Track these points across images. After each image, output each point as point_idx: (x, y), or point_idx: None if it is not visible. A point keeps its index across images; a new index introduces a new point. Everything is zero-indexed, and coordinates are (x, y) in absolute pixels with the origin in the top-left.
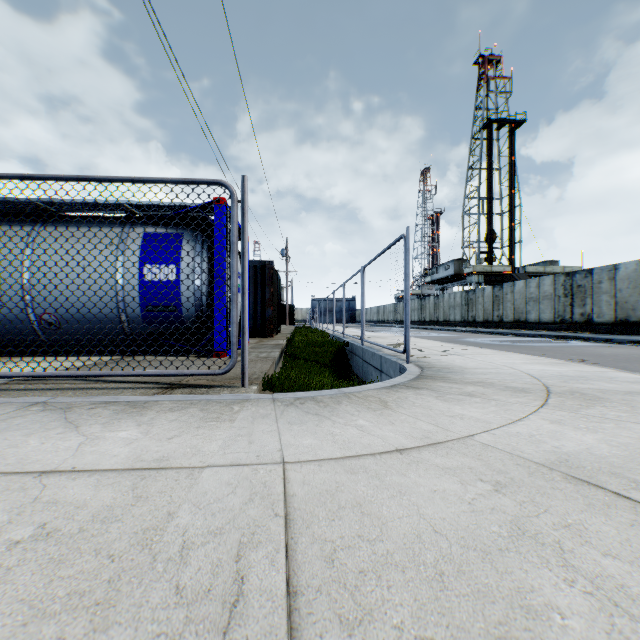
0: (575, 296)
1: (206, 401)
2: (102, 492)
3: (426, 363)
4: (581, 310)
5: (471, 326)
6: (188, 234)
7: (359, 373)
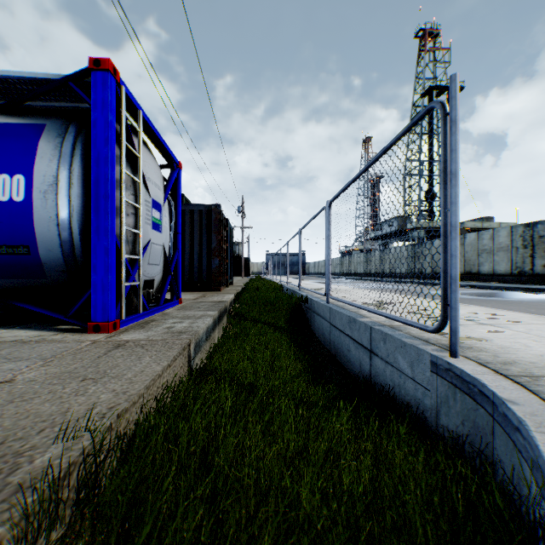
0: (536, 247)
1: None
2: None
3: (488, 355)
4: (544, 261)
5: (418, 278)
6: (53, 126)
7: (324, 340)
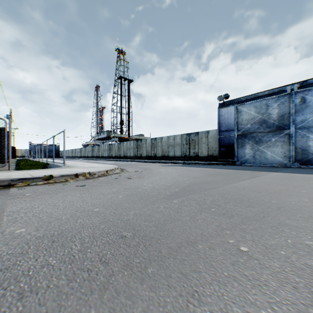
0: (138, 148)
1: (1, 172)
2: None
3: (70, 166)
4: (140, 152)
5: (111, 158)
6: None
7: None
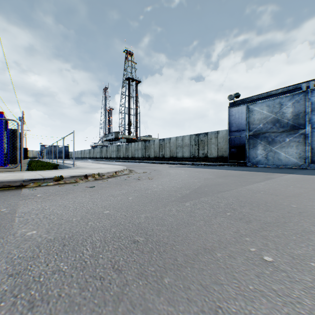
0: (146, 149)
1: (14, 172)
2: (10, 176)
3: (79, 167)
4: (148, 153)
5: (119, 159)
6: None
7: None
